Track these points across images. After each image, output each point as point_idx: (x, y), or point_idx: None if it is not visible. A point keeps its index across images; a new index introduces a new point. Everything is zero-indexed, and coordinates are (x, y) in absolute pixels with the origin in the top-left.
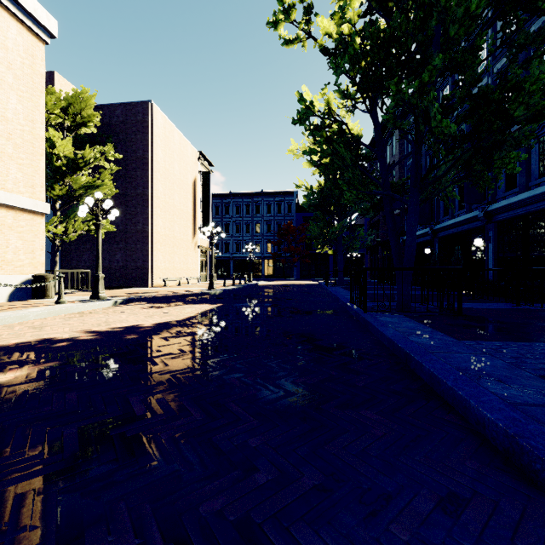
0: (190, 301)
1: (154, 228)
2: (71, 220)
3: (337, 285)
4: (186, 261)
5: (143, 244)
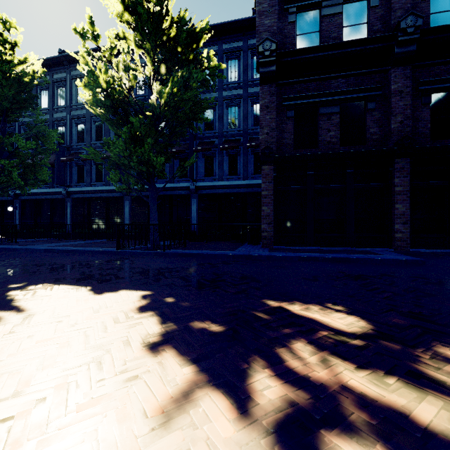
0: None
1: None
2: None
3: None
4: None
5: None
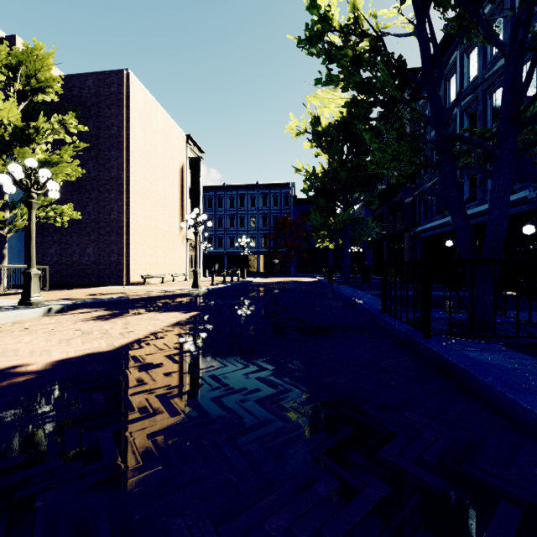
0: (159, 306)
1: (131, 217)
2: (21, 204)
3: (343, 283)
4: (172, 256)
5: (118, 236)
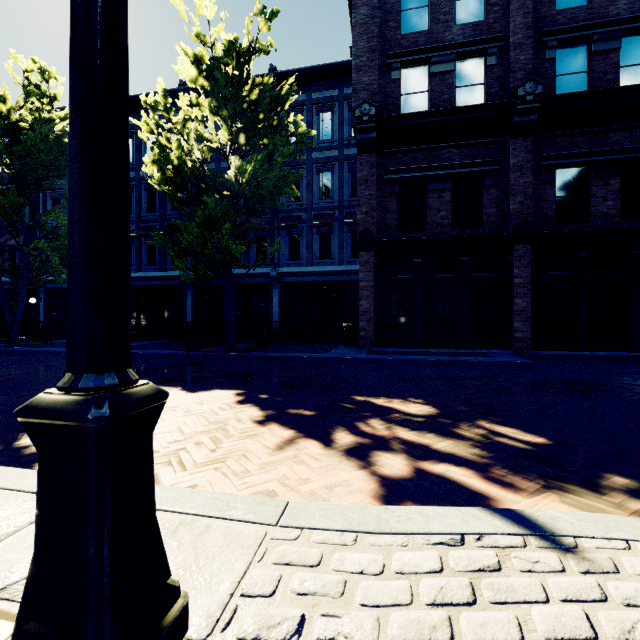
0: None
1: None
2: None
3: None
4: None
5: None
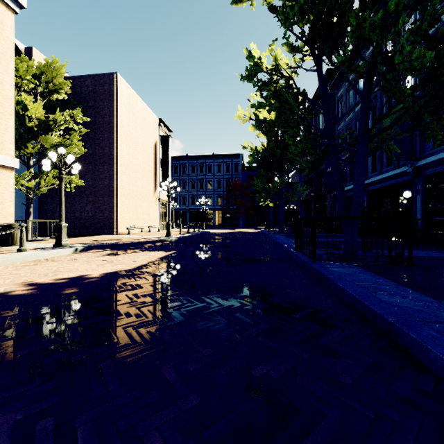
0: (147, 247)
1: (119, 183)
2: (43, 176)
3: (278, 233)
4: (148, 212)
5: (109, 197)
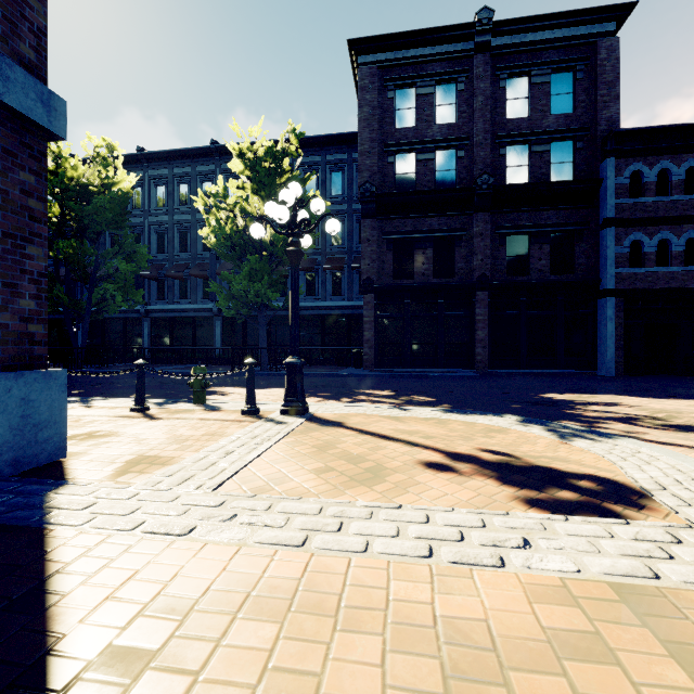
0: None
1: None
2: None
3: None
4: None
5: None
